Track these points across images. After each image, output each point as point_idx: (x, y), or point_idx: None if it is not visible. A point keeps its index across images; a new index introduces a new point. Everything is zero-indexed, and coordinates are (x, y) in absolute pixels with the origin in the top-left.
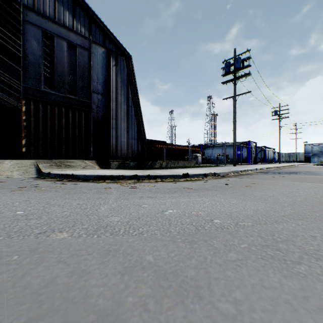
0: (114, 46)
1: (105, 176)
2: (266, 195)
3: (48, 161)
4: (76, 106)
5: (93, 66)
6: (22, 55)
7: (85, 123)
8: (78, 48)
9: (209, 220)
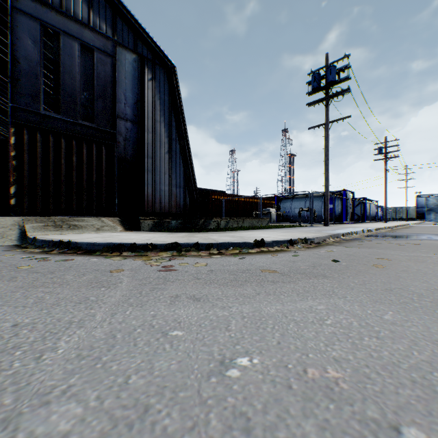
0: (150, 51)
1: (122, 245)
2: (437, 290)
3: (43, 219)
4: (94, 137)
5: (119, 80)
6: (10, 59)
7: (106, 163)
8: (97, 52)
9: (385, 427)
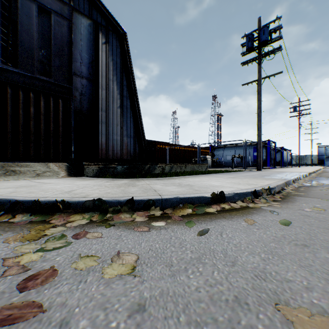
0: (103, 18)
1: (20, 202)
2: None
3: None
4: (51, 91)
5: (75, 42)
6: None
7: (63, 114)
8: (54, 15)
9: None
